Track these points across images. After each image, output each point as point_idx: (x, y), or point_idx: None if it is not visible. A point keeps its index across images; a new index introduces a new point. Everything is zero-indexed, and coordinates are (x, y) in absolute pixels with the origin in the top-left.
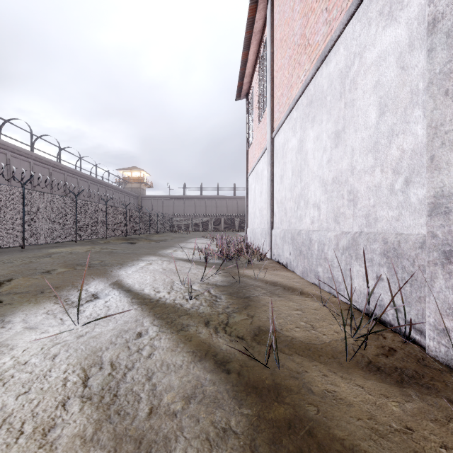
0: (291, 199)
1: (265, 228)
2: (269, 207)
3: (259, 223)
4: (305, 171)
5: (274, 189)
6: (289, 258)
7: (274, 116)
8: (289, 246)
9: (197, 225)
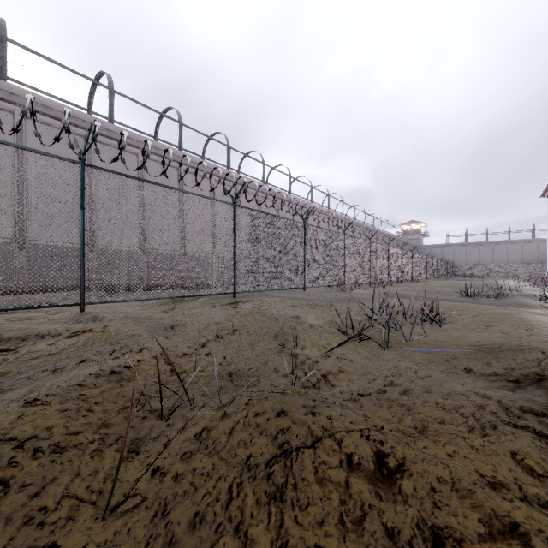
0: None
1: None
2: None
3: None
4: None
5: None
6: None
7: None
8: None
9: (484, 271)
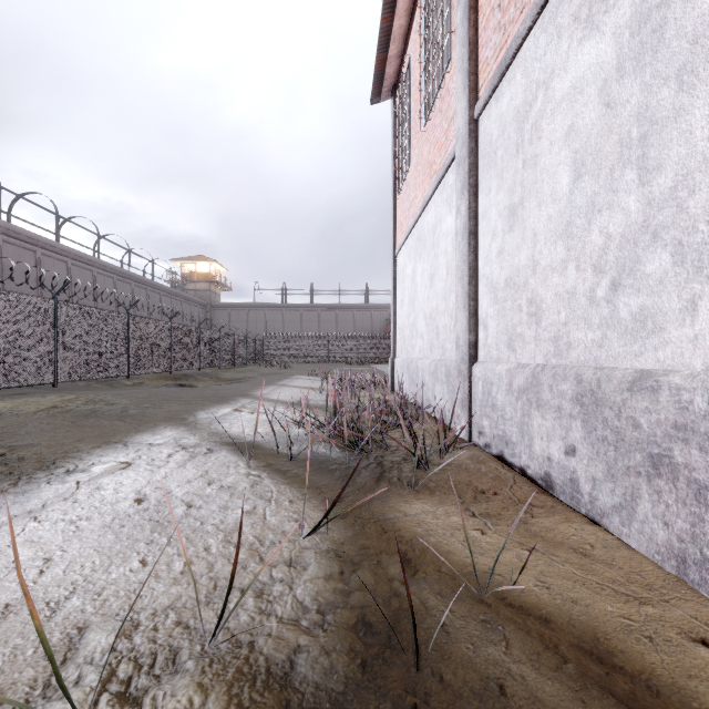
0: (573, 261)
1: (444, 360)
2: (463, 305)
3: (426, 347)
4: (690, 117)
5: (481, 254)
6: (567, 466)
7: (478, 60)
8: (562, 424)
9: (304, 352)
